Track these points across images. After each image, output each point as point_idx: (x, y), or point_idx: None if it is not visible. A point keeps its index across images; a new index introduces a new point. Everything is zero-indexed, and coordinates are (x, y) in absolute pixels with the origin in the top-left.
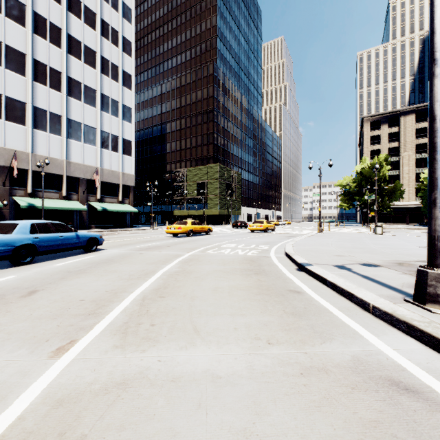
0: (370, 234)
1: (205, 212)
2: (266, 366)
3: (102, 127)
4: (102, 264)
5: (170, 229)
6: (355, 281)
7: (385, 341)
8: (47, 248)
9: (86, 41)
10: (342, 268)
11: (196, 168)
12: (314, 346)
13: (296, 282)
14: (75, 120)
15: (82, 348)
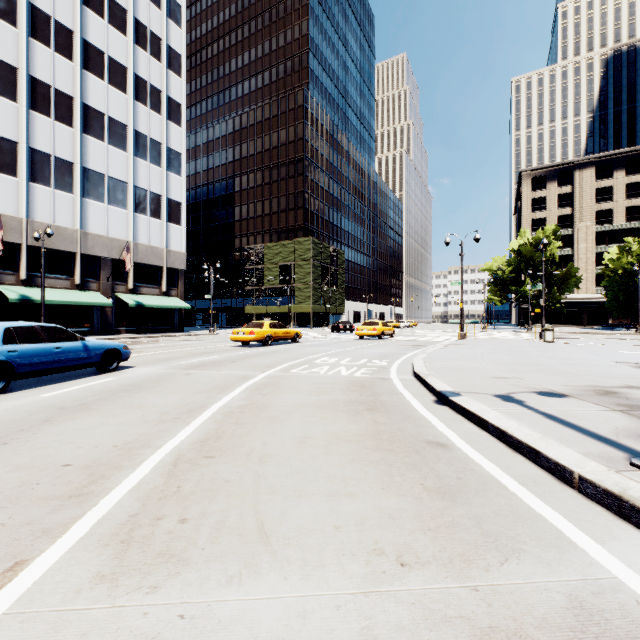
0: (536, 341)
1: (292, 308)
2: (400, 629)
3: (136, 181)
4: (122, 393)
5: (238, 334)
6: (536, 425)
7: (619, 555)
8: (32, 367)
9: (112, 51)
10: (509, 400)
11: (278, 243)
12: (489, 569)
13: (437, 426)
14: (94, 170)
15: (31, 584)
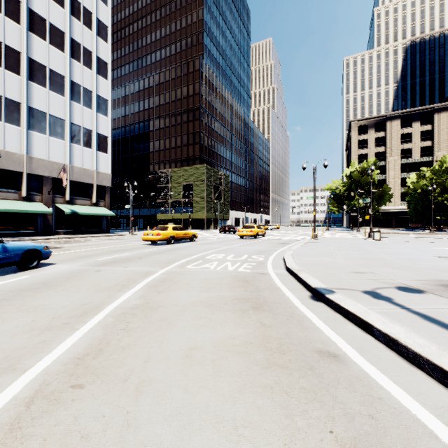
0: (368, 239)
1: (191, 215)
2: None
3: (71, 119)
4: (27, 292)
5: (148, 235)
6: (421, 330)
7: None
8: None
9: (53, 19)
10: (378, 297)
11: (181, 168)
12: None
13: (322, 329)
14: (38, 109)
15: None
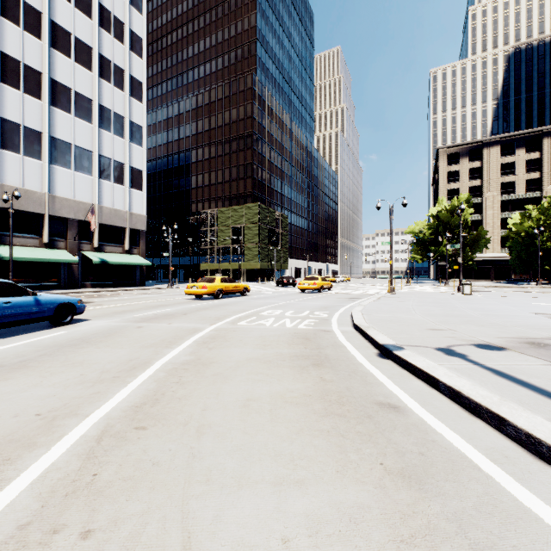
0: (456, 294)
1: (242, 265)
2: None
3: (100, 150)
4: (67, 348)
5: (192, 288)
6: (489, 384)
7: None
8: None
9: (79, 32)
10: (452, 354)
11: (230, 208)
12: None
13: (385, 384)
14: (62, 139)
15: None
